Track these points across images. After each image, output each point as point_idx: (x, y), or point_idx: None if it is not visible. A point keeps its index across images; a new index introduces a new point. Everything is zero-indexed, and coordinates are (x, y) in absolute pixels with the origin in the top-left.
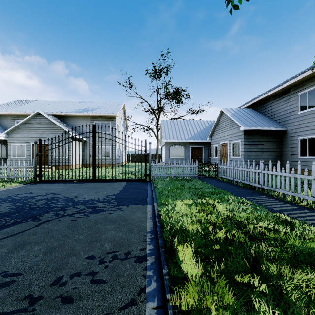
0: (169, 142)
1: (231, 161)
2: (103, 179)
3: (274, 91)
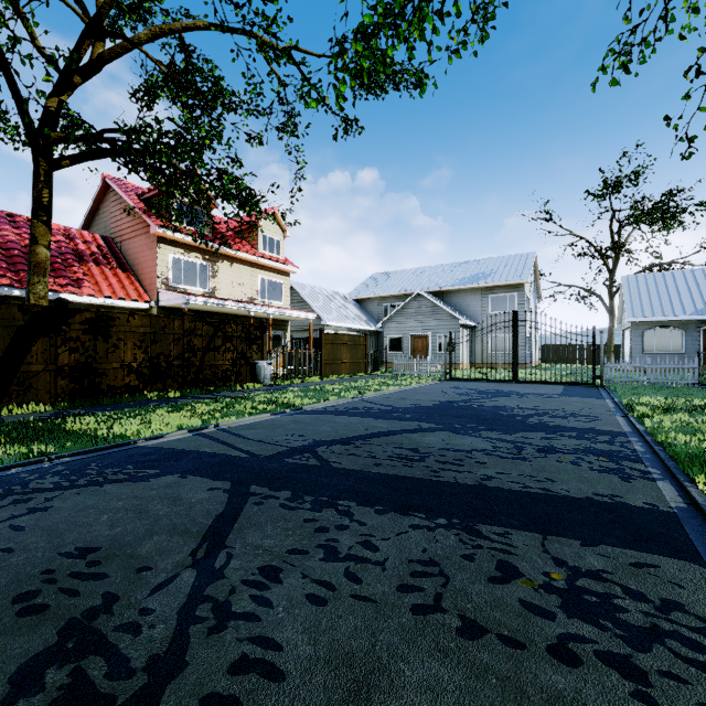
0: (642, 322)
1: None
2: (527, 381)
3: None
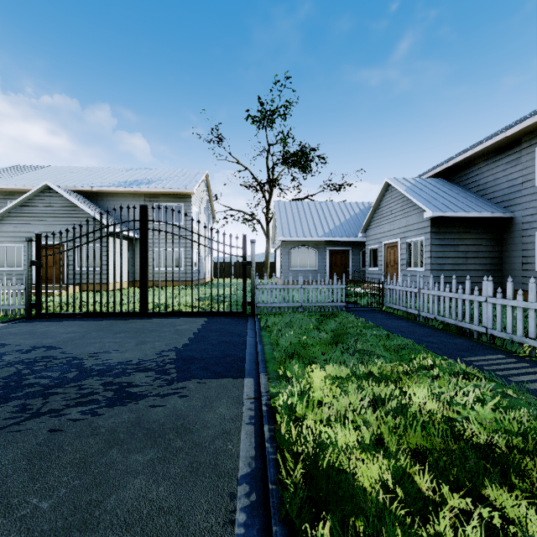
0: (289, 241)
1: (405, 276)
2: (161, 313)
3: (488, 144)
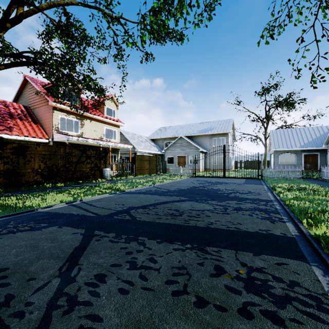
0: (278, 150)
1: None
2: (229, 177)
3: None
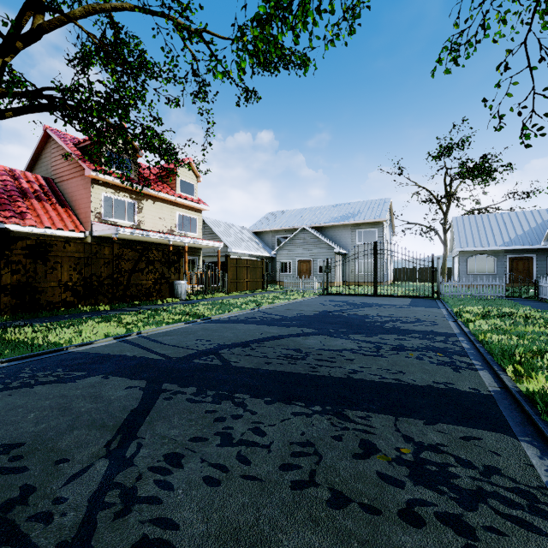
0: (466, 251)
1: None
2: (384, 295)
3: None
